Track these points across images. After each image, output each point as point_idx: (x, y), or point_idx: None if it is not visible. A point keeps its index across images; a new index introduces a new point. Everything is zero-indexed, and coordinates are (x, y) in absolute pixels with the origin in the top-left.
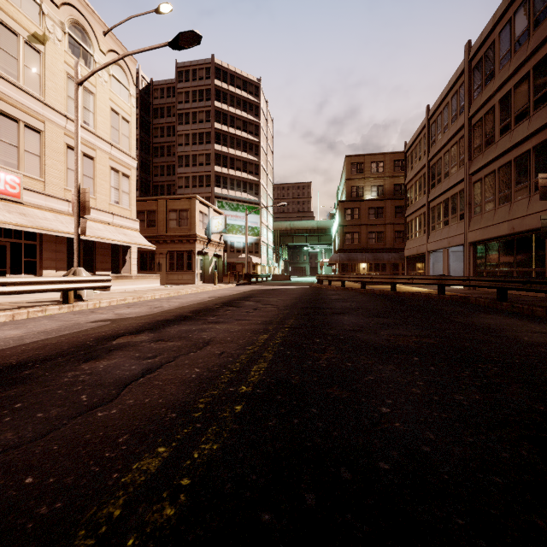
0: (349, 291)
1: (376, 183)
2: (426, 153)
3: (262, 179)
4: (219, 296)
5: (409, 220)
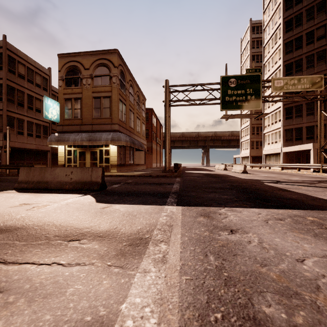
0: None
1: None
2: None
3: None
4: None
5: None
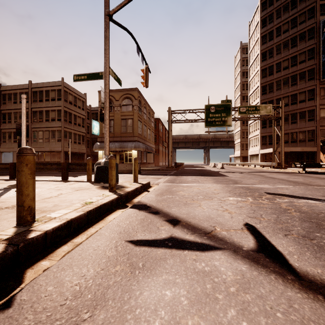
0: None
1: None
2: None
3: None
4: None
5: None
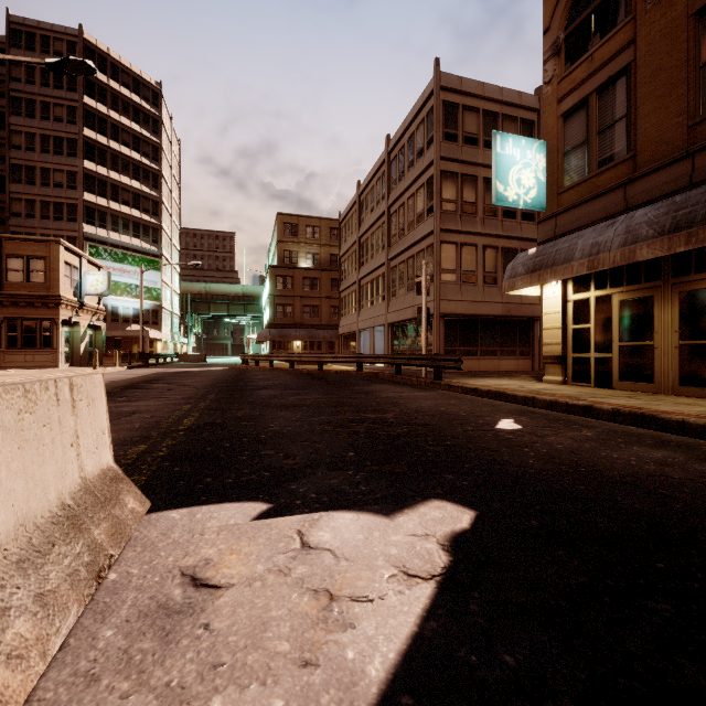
0: (277, 372)
1: (312, 250)
2: (357, 229)
3: (164, 223)
4: (111, 380)
5: (344, 295)
